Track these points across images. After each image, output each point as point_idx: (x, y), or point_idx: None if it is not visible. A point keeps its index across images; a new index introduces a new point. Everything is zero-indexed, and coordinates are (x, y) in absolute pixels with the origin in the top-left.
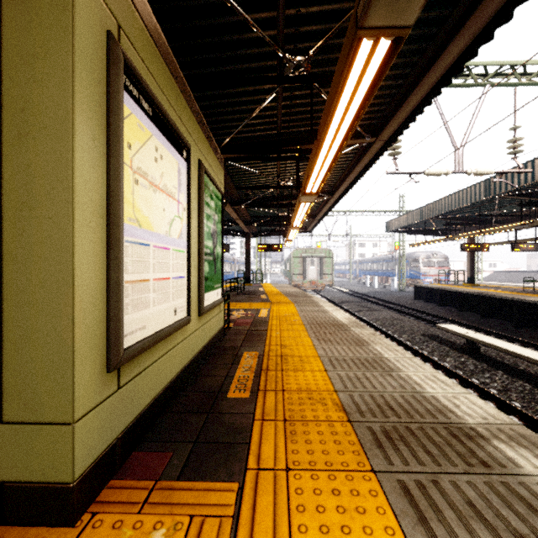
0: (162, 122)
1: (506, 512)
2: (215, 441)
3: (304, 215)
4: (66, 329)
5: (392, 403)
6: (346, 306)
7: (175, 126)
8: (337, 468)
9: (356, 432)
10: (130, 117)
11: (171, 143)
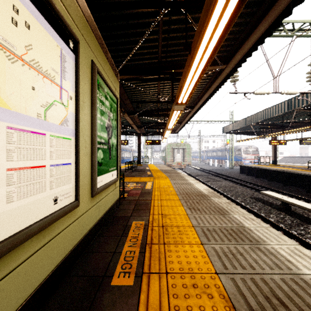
0: None
1: None
2: None
3: (175, 120)
4: None
5: (279, 292)
6: (200, 178)
7: (52, 3)
8: None
9: None
10: None
11: (49, 21)
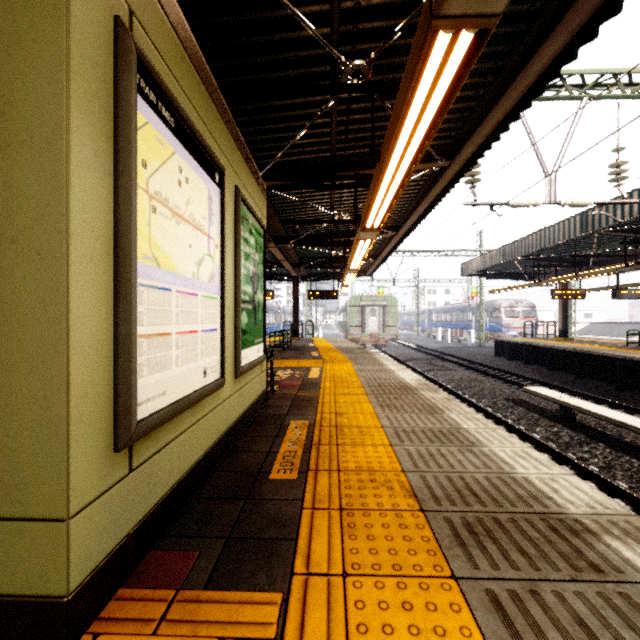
0: (188, 136)
1: (628, 634)
2: (253, 537)
3: (364, 255)
4: (59, 398)
5: (475, 486)
6: (414, 364)
7: (204, 142)
8: (408, 573)
9: (430, 525)
10: (146, 127)
11: (200, 163)
